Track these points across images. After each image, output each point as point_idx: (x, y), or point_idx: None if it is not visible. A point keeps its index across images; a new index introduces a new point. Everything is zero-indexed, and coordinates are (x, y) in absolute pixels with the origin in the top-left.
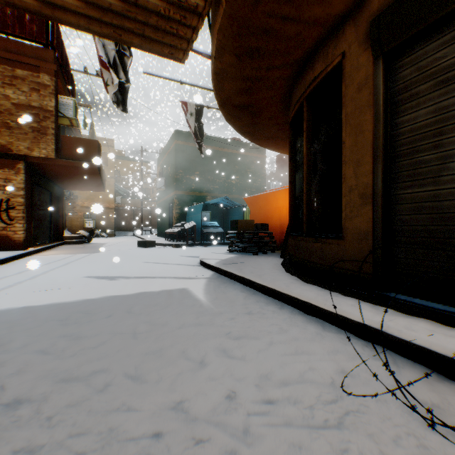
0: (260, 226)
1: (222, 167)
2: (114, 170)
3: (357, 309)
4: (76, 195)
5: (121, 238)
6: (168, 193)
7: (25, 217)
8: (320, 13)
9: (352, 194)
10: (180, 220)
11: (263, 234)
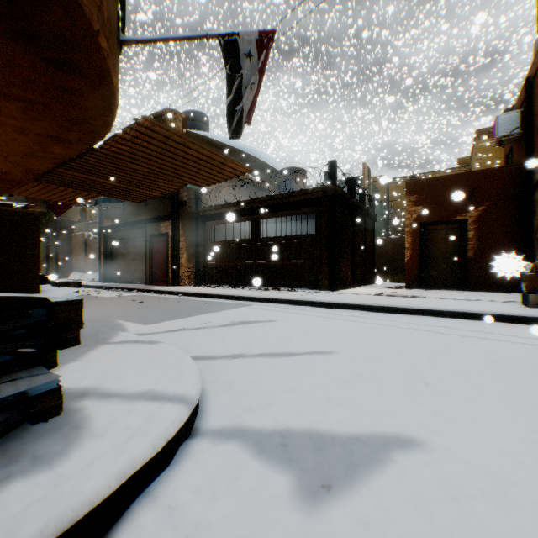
0: None
1: None
2: None
3: None
4: None
5: None
6: None
7: None
8: (29, 125)
9: None
10: None
11: None
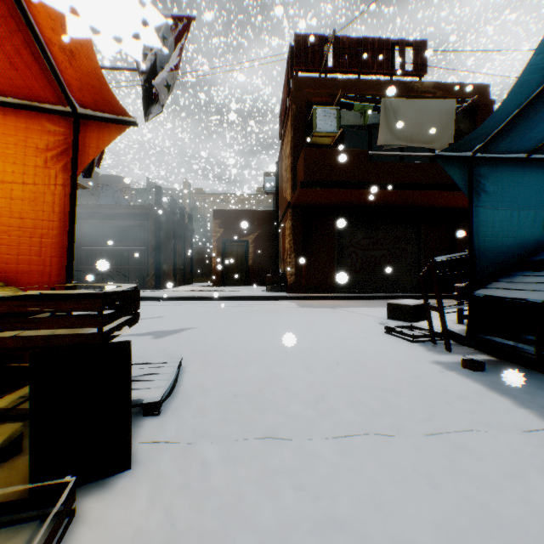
0: None
1: None
2: None
3: None
4: None
5: None
6: None
7: (291, 262)
8: None
9: None
10: None
11: None
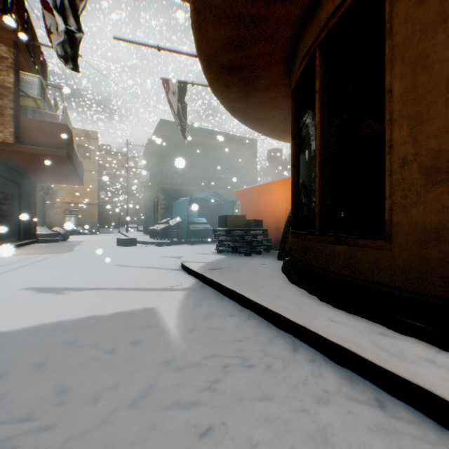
0: (253, 222)
1: (210, 160)
2: (97, 164)
3: (448, 375)
4: (56, 189)
5: (105, 235)
6: (153, 187)
7: None
8: None
9: (406, 169)
10: (166, 216)
11: (255, 232)
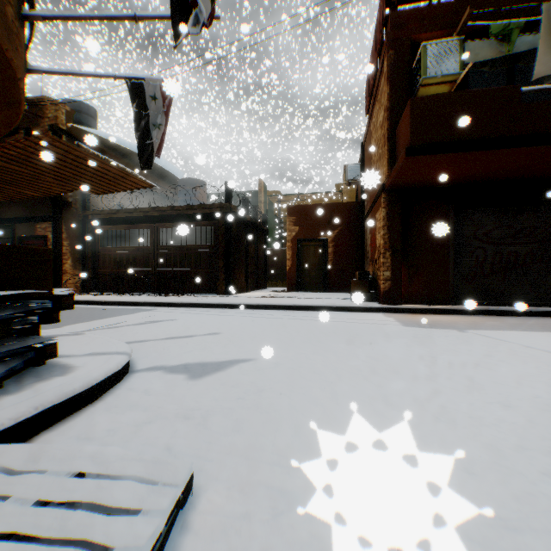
0: None
1: None
2: None
3: None
4: None
5: None
6: None
7: (386, 263)
8: None
9: None
10: None
11: None
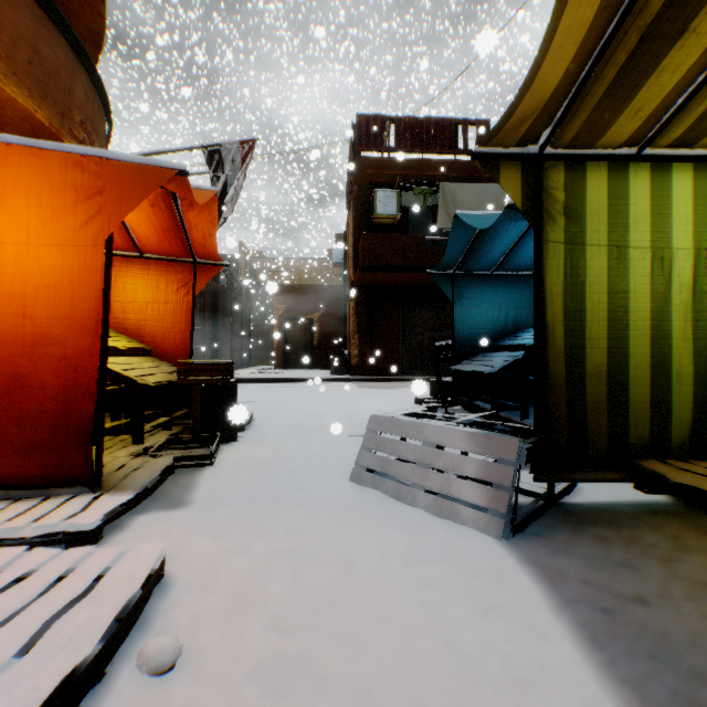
0: None
1: None
2: None
3: None
4: None
5: None
6: None
7: (355, 343)
8: None
9: None
10: None
11: None
